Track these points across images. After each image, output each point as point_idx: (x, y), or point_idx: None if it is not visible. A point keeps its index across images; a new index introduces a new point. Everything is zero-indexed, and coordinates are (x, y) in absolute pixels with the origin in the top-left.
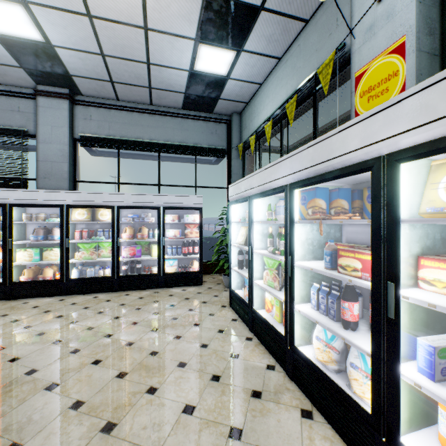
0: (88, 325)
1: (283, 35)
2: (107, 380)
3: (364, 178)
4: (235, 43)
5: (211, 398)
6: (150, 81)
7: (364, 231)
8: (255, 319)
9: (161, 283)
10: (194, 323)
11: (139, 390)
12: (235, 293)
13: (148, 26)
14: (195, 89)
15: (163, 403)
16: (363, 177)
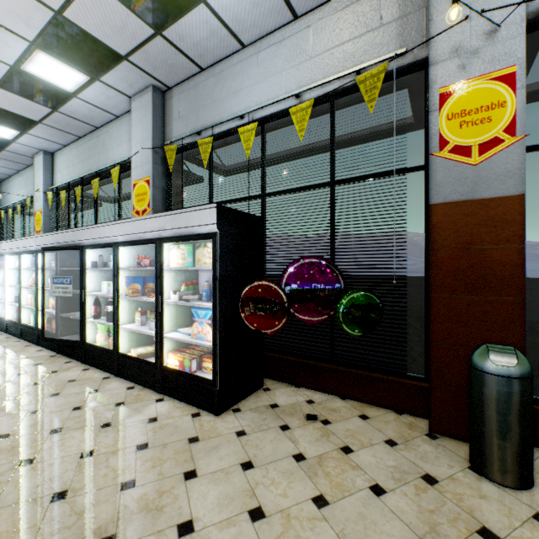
0: None
1: (16, 165)
2: None
3: None
4: None
5: None
6: None
7: None
8: None
9: None
10: None
11: None
12: None
13: None
14: None
15: None
16: None
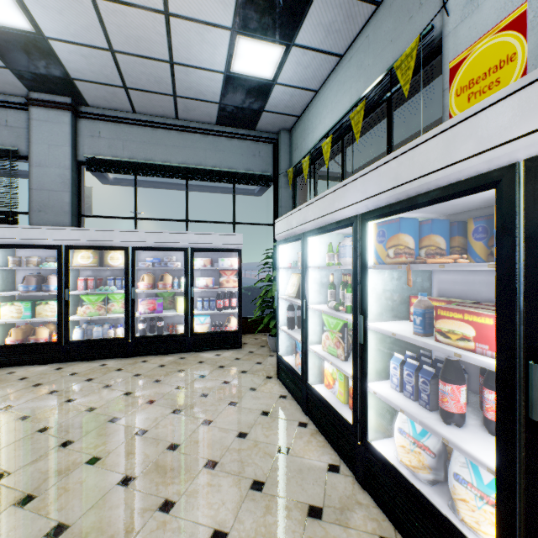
0: (88, 404)
1: (346, 23)
2: (105, 490)
3: (469, 205)
4: (284, 34)
5: (250, 520)
6: (175, 87)
7: (465, 279)
8: (311, 397)
9: (188, 346)
10: (229, 401)
11: (148, 506)
12: (284, 360)
13: (170, 10)
14: (232, 98)
15: (181, 527)
16: (468, 203)
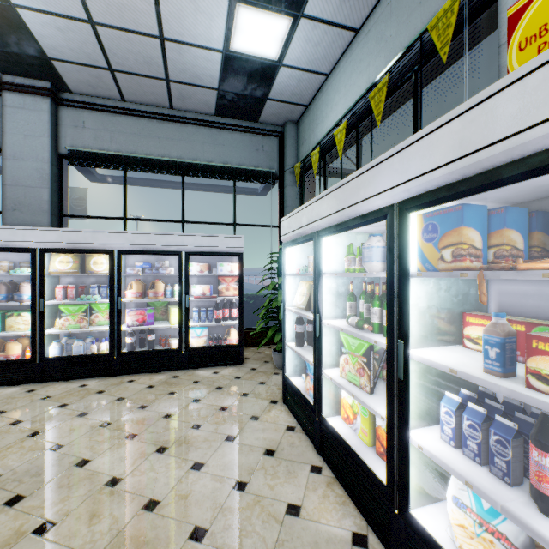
0: (55, 440)
1: None
2: None
3: None
4: (292, 2)
5: None
6: (167, 70)
7: (543, 291)
8: (325, 434)
9: (183, 362)
10: (226, 434)
11: None
12: (292, 383)
13: None
14: (233, 83)
15: None
16: None
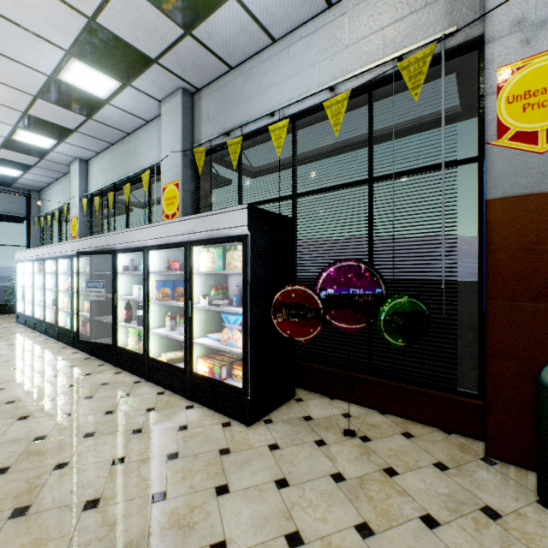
0: None
1: (55, 174)
2: None
3: None
4: (22, 170)
5: None
6: None
7: None
8: (27, 319)
9: None
10: None
11: None
12: (20, 312)
13: None
14: None
15: None
16: None
